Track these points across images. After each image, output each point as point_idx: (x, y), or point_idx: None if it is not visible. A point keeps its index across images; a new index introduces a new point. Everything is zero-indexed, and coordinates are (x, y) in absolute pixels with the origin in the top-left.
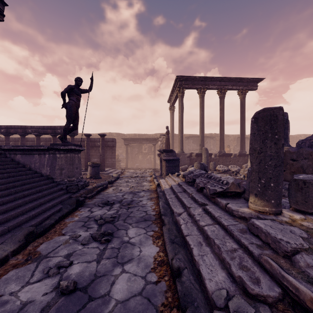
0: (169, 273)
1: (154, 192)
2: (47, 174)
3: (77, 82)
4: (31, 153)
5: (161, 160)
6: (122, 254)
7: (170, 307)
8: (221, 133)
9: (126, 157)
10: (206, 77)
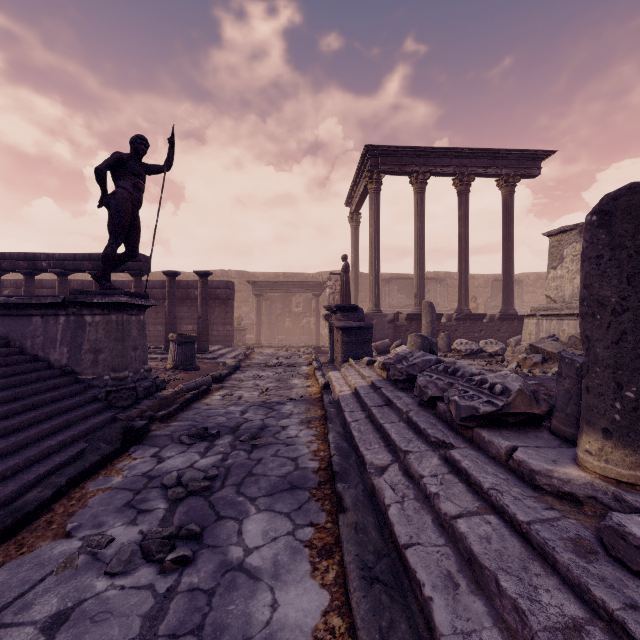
0: None
1: (316, 405)
2: (62, 363)
3: (135, 147)
4: (25, 314)
5: (331, 329)
6: (220, 616)
7: None
8: (461, 269)
9: (258, 321)
10: (430, 147)
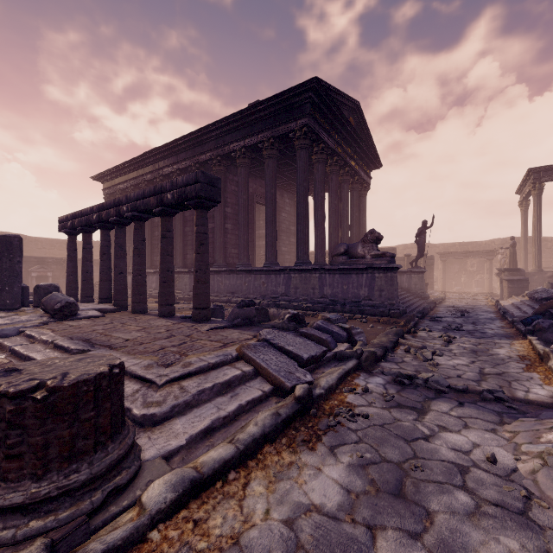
0: (501, 316)
1: (492, 306)
2: (405, 287)
3: (424, 224)
4: None
5: (501, 281)
6: (478, 315)
7: (501, 318)
8: None
9: (443, 277)
10: None
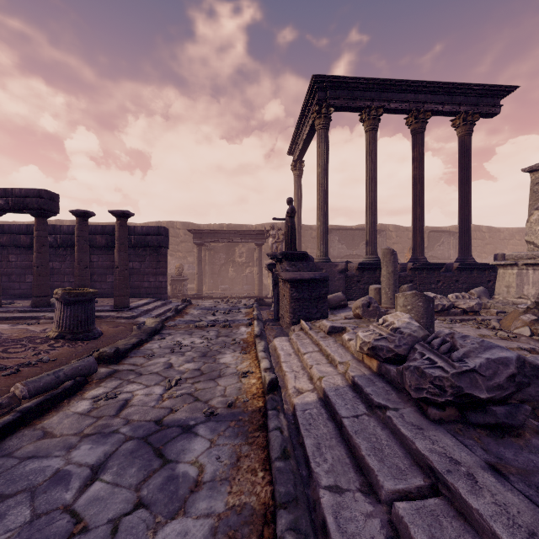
0: None
1: (253, 443)
2: None
3: None
4: None
5: (276, 281)
6: None
7: None
8: (416, 215)
9: (199, 271)
10: (384, 79)
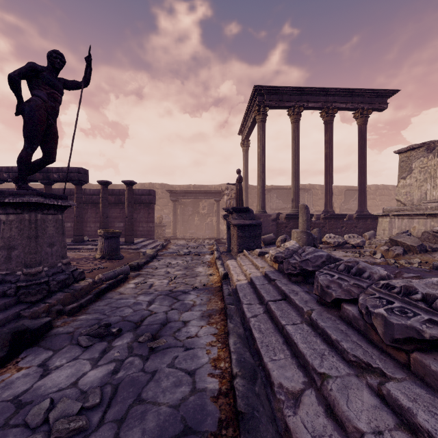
0: None
1: (216, 295)
2: None
3: (51, 61)
4: None
5: (228, 226)
6: None
7: None
8: (327, 180)
9: (174, 220)
10: (303, 87)
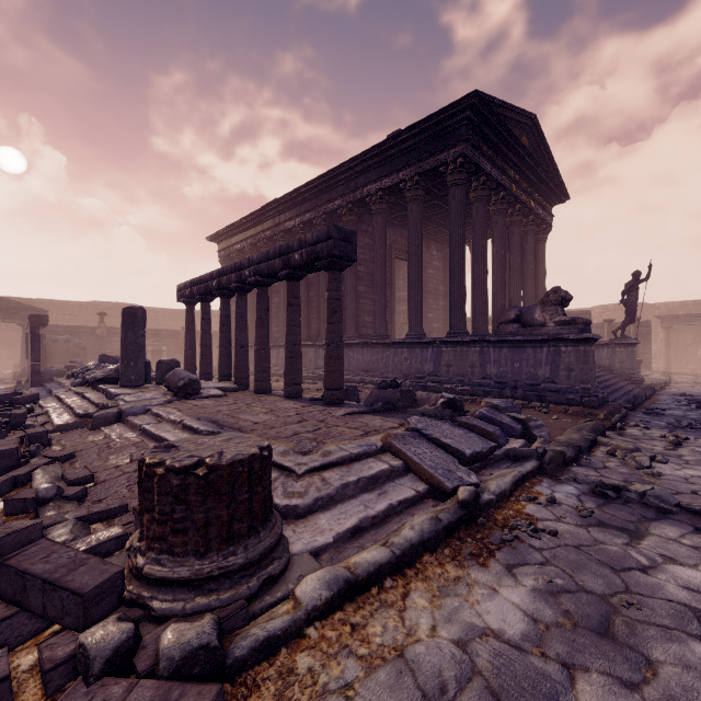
0: None
1: None
2: (606, 366)
3: (635, 277)
4: None
5: None
6: None
7: None
8: None
9: (667, 351)
10: None
